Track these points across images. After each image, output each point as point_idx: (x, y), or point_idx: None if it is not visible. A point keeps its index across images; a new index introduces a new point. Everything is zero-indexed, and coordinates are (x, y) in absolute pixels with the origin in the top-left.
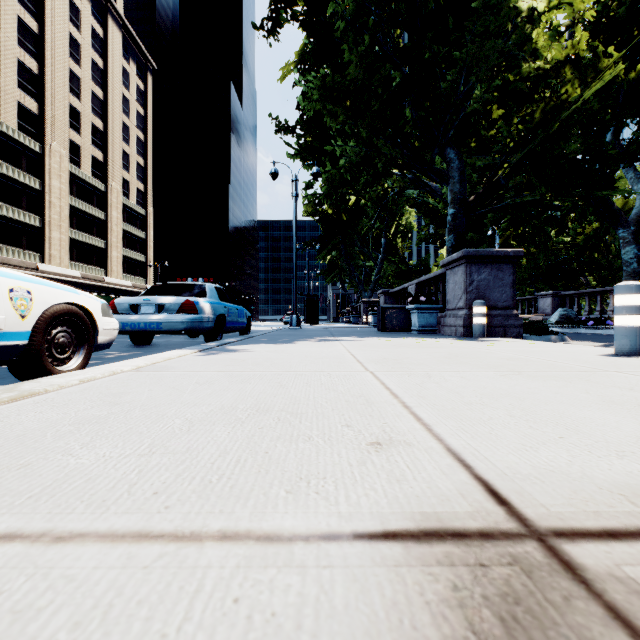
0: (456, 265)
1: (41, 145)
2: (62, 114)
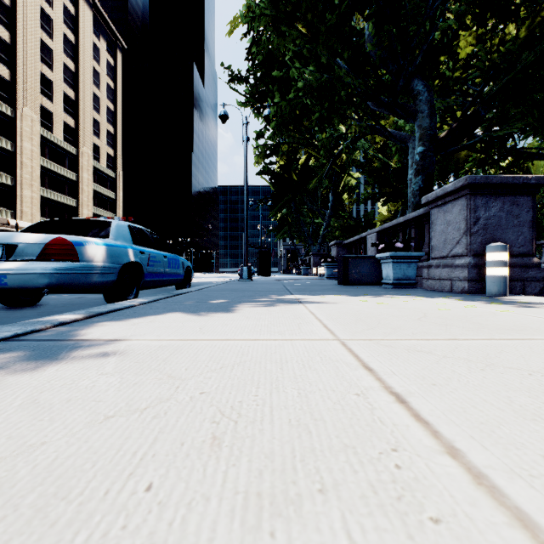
0: (450, 199)
1: (13, 109)
2: (34, 82)
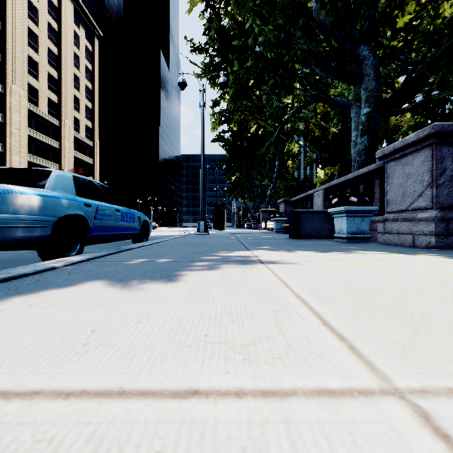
0: (410, 151)
1: (3, 86)
2: (21, 63)
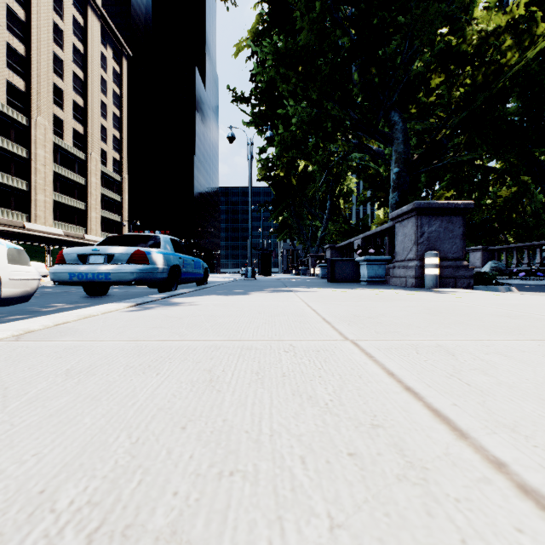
0: (406, 218)
1: (28, 118)
2: (47, 92)
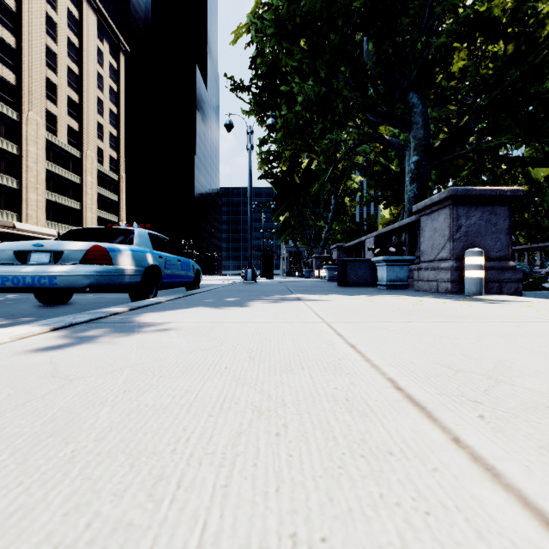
0: (436, 209)
1: (18, 113)
2: (39, 86)
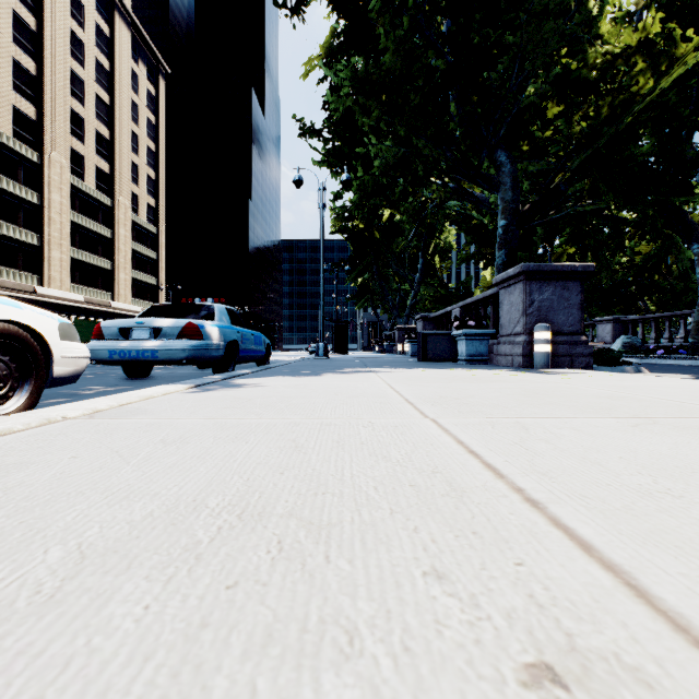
0: (512, 283)
1: (39, 154)
2: (63, 120)
